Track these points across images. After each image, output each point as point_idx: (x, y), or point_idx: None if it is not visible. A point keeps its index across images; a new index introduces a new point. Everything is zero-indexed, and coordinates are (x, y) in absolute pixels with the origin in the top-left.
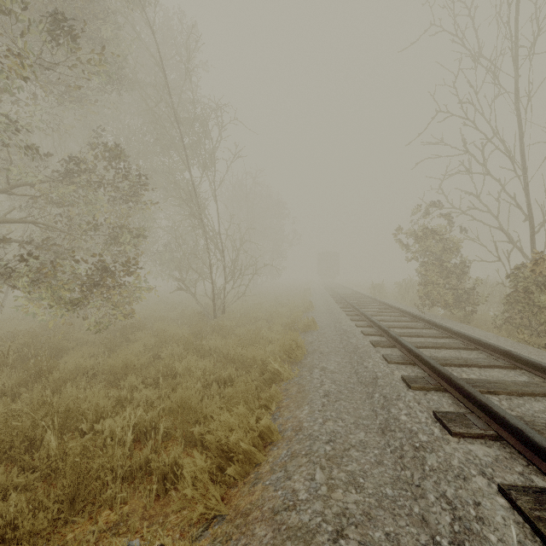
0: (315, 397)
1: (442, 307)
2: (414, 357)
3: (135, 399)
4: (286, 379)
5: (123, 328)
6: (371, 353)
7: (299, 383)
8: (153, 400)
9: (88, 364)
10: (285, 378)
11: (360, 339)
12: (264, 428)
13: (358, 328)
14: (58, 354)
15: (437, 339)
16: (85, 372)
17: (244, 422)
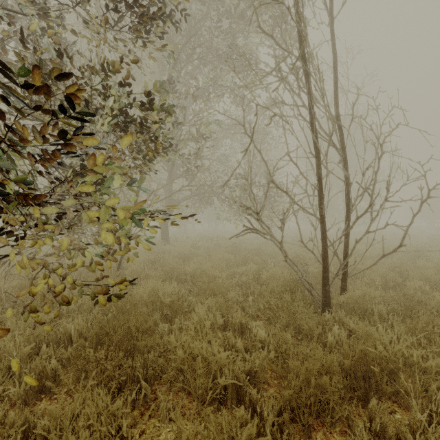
0: None
1: None
2: None
3: None
4: None
5: (92, 331)
6: None
7: None
8: None
9: None
10: None
11: None
12: None
13: None
14: None
15: None
16: None
17: None
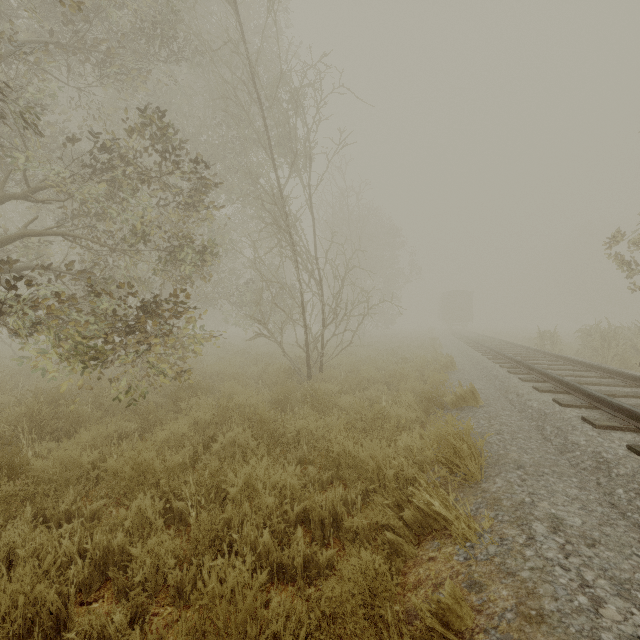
0: None
1: None
2: None
3: (134, 559)
4: (461, 539)
5: (176, 389)
6: None
7: (507, 570)
8: (165, 570)
9: (85, 461)
10: (459, 537)
11: (596, 439)
12: None
13: (565, 407)
14: (77, 428)
15: None
16: (92, 468)
17: None
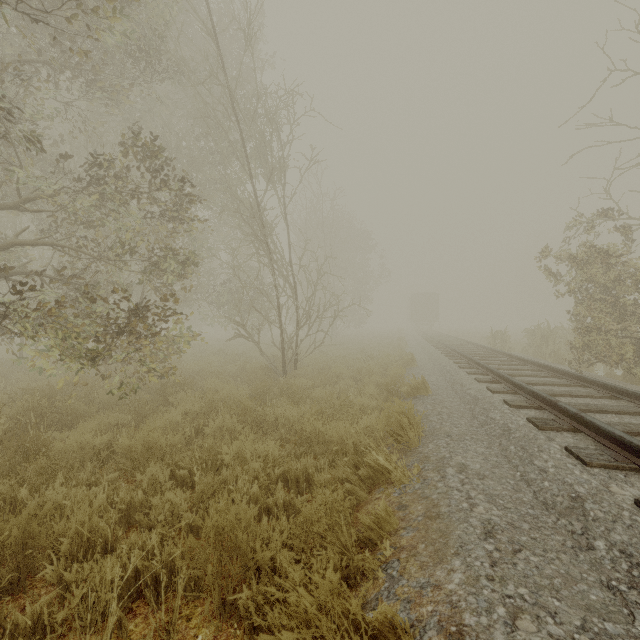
0: (468, 538)
1: (613, 364)
2: (634, 457)
3: (154, 508)
4: (398, 482)
5: (163, 386)
6: (540, 442)
7: (424, 495)
8: (180, 512)
9: (97, 443)
10: (396, 481)
11: (507, 414)
12: (381, 625)
13: (494, 394)
14: (74, 421)
15: (639, 417)
16: (99, 451)
17: (337, 609)
